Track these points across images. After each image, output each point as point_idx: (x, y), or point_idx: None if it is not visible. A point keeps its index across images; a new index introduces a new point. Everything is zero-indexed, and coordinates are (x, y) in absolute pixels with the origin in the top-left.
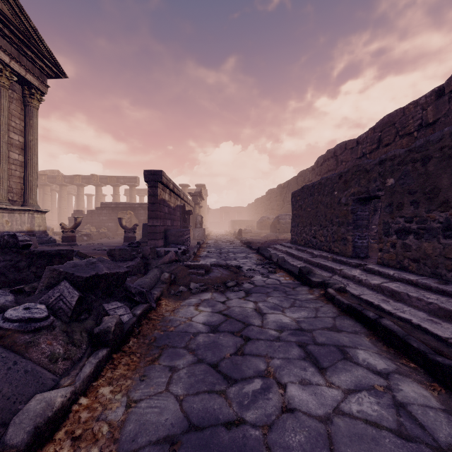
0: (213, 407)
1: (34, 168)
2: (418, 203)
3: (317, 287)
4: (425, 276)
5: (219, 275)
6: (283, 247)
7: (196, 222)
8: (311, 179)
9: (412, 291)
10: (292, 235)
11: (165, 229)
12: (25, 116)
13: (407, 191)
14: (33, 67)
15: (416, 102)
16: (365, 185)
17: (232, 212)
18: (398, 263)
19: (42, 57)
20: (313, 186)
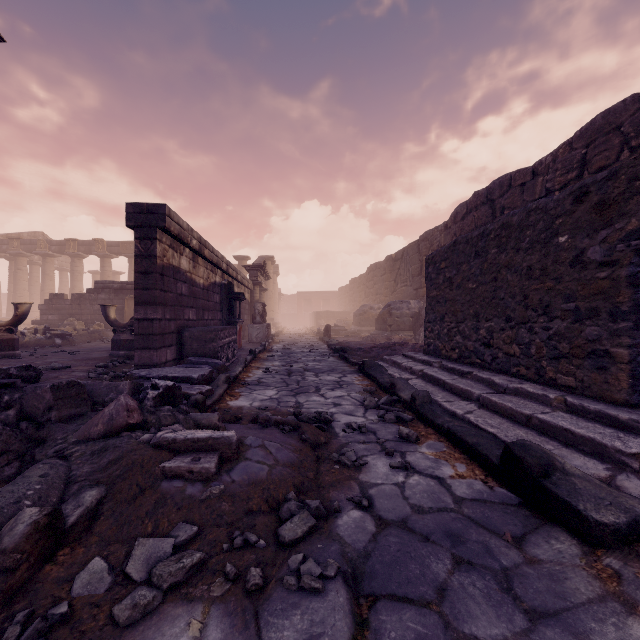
0: None
1: None
2: None
3: (617, 551)
4: None
5: (262, 474)
6: (411, 361)
7: (254, 313)
8: (443, 243)
9: None
10: (428, 338)
11: (180, 327)
12: None
13: None
14: None
15: None
16: None
17: (315, 300)
18: None
19: None
20: (483, 235)
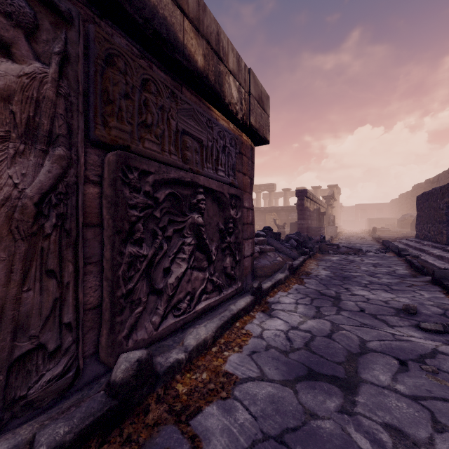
0: (338, 266)
1: None
2: None
3: (404, 257)
4: None
5: (344, 250)
6: (406, 241)
7: (329, 221)
8: None
9: None
10: (416, 231)
11: (307, 226)
12: None
13: None
14: None
15: None
16: None
17: (369, 210)
18: None
19: None
20: (428, 194)
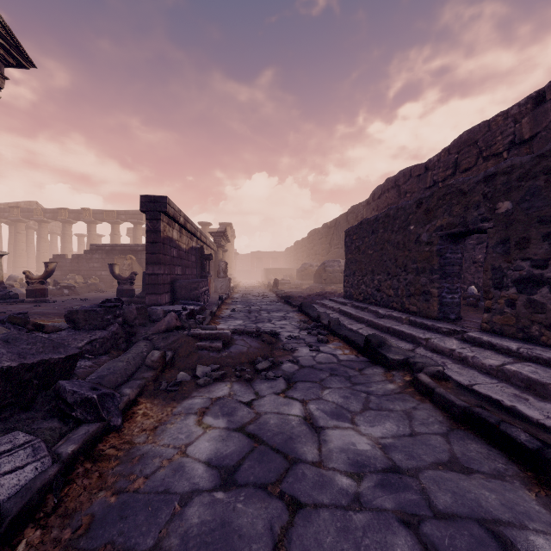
0: None
1: None
2: None
3: (397, 369)
4: None
5: (244, 350)
6: (334, 303)
7: (219, 269)
8: (365, 215)
9: None
10: (346, 287)
11: (173, 280)
12: None
13: (537, 218)
14: None
15: (506, 112)
16: (460, 214)
17: (265, 259)
18: (520, 331)
19: None
20: (376, 220)
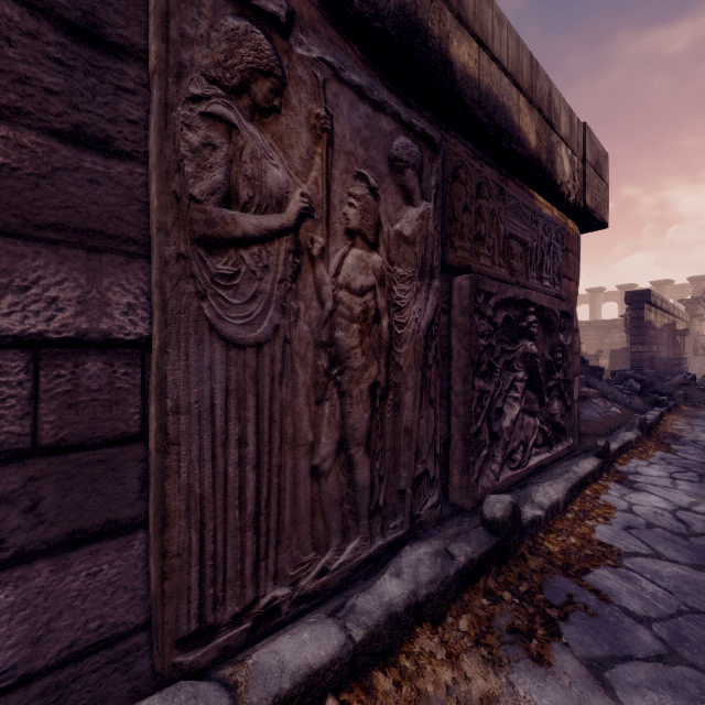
0: None
1: None
2: None
3: None
4: None
5: None
6: None
7: (696, 346)
8: None
9: None
10: None
11: (650, 357)
12: None
13: None
14: None
15: None
16: None
17: None
18: None
19: None
20: None
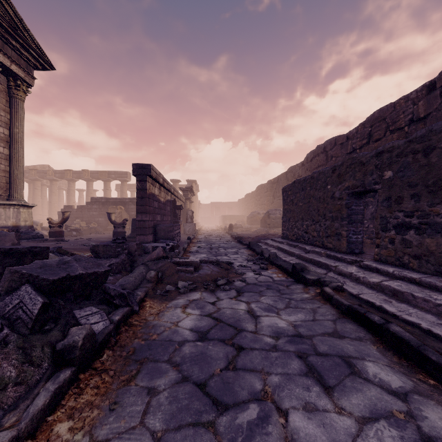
0: None
1: (20, 161)
2: (419, 197)
3: (312, 285)
4: (428, 274)
5: (209, 273)
6: (274, 242)
7: (187, 217)
8: (300, 174)
9: (416, 290)
10: (283, 230)
11: (155, 224)
12: (10, 108)
13: (407, 183)
14: (19, 58)
15: (407, 96)
16: (360, 178)
17: (222, 208)
18: (397, 260)
19: (28, 48)
20: (305, 181)
